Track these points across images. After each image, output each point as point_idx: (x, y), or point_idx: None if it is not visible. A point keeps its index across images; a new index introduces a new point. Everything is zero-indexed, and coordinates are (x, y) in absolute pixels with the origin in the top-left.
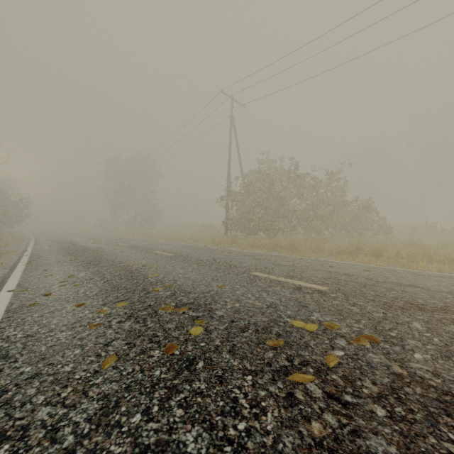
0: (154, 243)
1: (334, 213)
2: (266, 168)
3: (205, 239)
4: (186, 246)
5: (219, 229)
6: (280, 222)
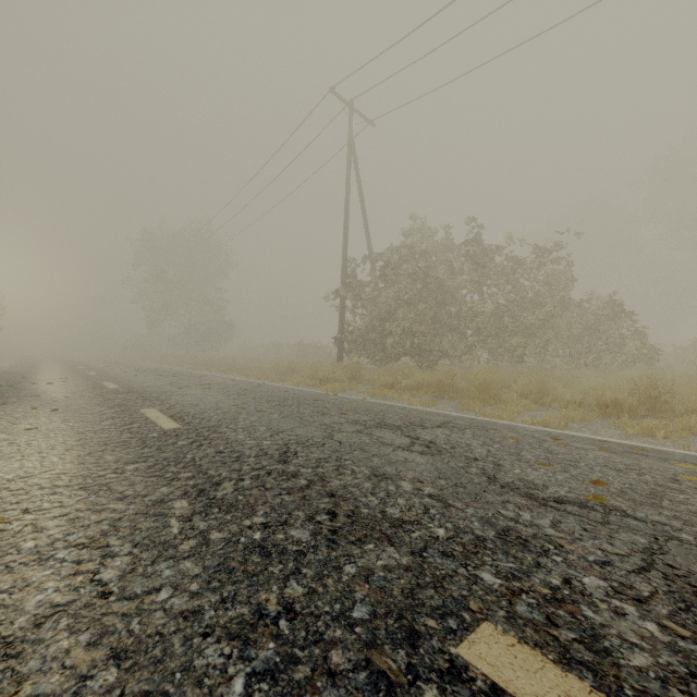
0: (185, 381)
1: (548, 321)
2: (414, 238)
3: (300, 370)
4: (247, 389)
5: (329, 352)
6: (443, 338)
